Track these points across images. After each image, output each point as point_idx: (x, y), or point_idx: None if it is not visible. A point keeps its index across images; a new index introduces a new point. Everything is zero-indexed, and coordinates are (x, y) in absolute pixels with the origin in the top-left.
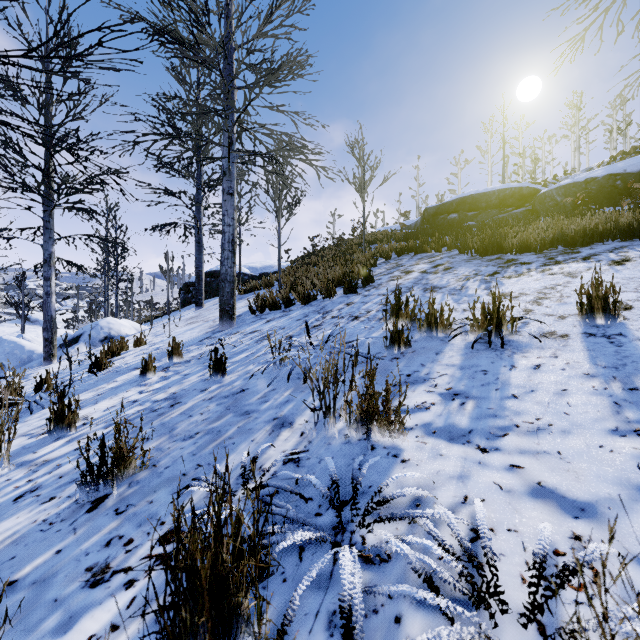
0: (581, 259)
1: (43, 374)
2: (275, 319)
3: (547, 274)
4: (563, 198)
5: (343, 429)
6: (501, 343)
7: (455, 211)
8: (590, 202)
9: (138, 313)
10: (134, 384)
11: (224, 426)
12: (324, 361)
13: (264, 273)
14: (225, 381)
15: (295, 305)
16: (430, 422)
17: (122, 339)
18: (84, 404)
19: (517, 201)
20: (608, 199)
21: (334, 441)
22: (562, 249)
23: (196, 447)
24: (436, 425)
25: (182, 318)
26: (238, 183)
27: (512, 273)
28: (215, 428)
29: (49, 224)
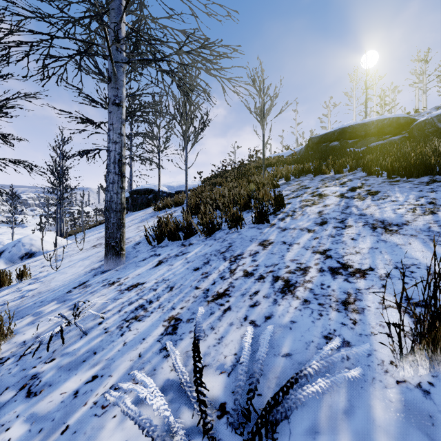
0: None
1: None
2: (168, 260)
3: None
4: None
5: None
6: None
7: (336, 139)
8: None
9: (92, 218)
10: None
11: None
12: None
13: (179, 191)
14: None
15: (197, 235)
16: None
17: (3, 273)
18: None
19: (394, 129)
20: None
21: None
22: None
23: None
24: None
25: (98, 235)
26: (157, 117)
27: None
28: None
29: None
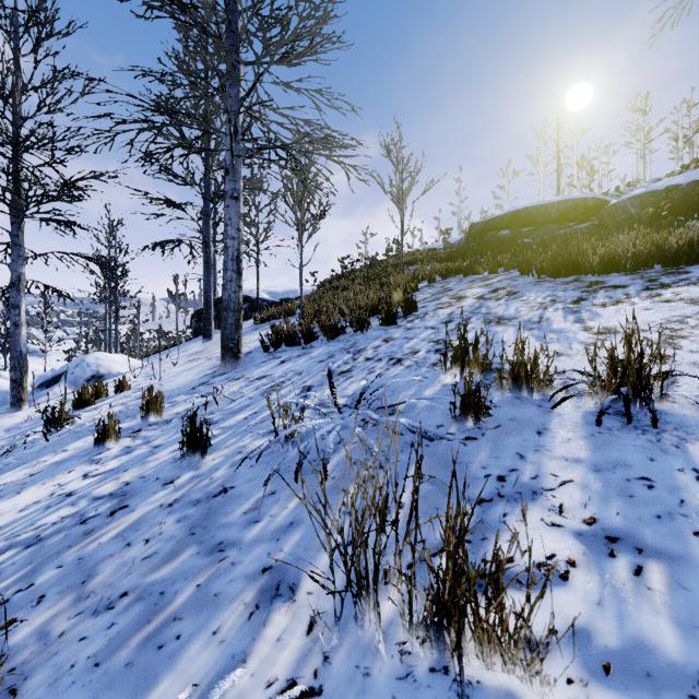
0: (698, 281)
1: (2, 426)
2: (291, 359)
3: (659, 301)
4: (638, 210)
5: (394, 622)
6: (652, 419)
7: (507, 227)
8: (678, 212)
9: (148, 343)
10: (84, 458)
11: (174, 580)
12: (355, 437)
13: (286, 299)
14: (204, 466)
15: (318, 340)
16: (585, 627)
17: (100, 383)
18: (3, 493)
19: (581, 214)
20: (694, 210)
21: (377, 664)
22: (661, 268)
23: (108, 639)
24: (603, 641)
25: (185, 353)
26: (255, 194)
27: (605, 299)
28: (157, 584)
29: (18, 239)
